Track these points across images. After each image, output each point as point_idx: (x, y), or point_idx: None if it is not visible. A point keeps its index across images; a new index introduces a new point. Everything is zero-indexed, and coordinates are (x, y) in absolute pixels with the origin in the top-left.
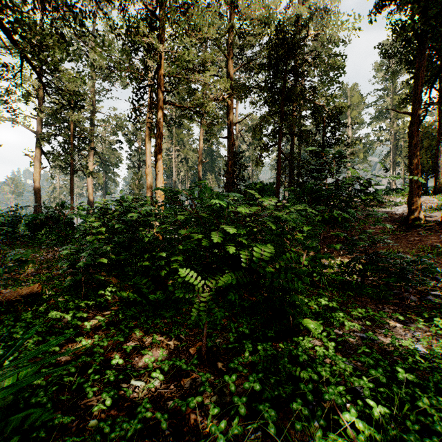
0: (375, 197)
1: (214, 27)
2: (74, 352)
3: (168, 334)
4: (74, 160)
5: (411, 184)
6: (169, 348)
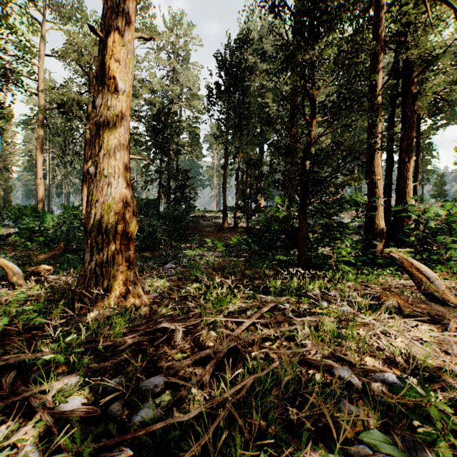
0: (187, 218)
1: None
2: None
3: None
4: None
5: (223, 209)
6: None
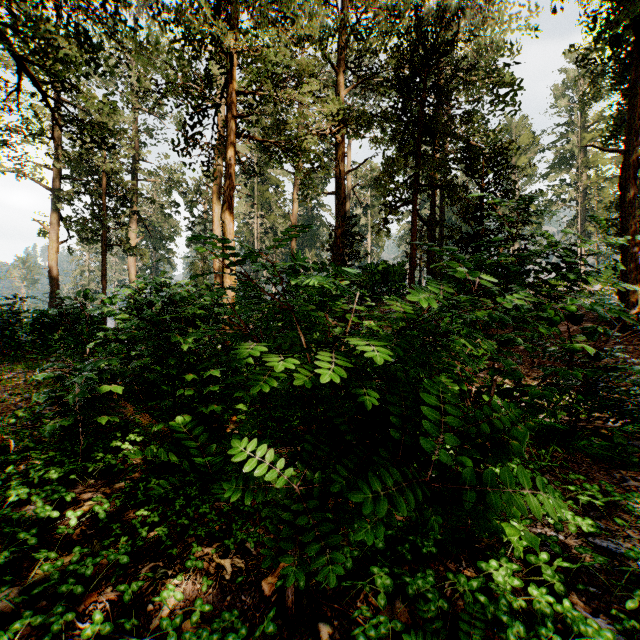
0: (596, 278)
1: (314, 24)
2: (24, 588)
3: (223, 542)
4: (107, 230)
5: (624, 261)
6: (221, 577)
